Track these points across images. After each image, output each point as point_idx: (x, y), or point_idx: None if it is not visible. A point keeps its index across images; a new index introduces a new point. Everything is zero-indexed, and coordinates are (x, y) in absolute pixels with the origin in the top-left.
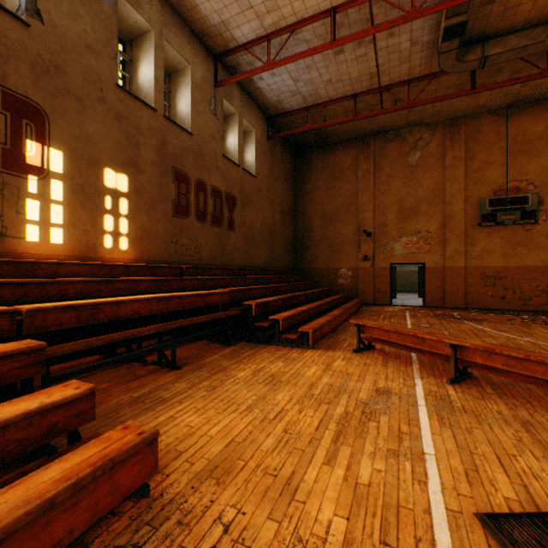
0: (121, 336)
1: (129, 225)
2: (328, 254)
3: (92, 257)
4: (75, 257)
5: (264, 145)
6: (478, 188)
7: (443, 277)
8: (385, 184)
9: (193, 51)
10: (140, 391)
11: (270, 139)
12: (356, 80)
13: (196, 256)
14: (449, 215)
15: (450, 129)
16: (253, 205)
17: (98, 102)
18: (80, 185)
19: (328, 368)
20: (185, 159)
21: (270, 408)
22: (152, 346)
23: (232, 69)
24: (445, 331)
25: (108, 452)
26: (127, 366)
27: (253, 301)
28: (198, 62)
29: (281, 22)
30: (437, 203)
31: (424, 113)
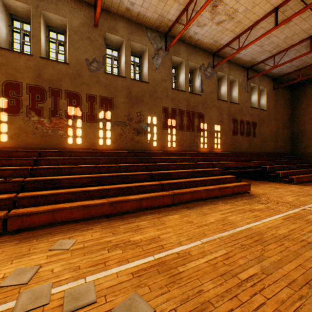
0: (229, 171)
1: (220, 140)
2: None
3: (212, 151)
4: (208, 151)
5: (271, 93)
6: None
7: None
8: None
9: (239, 72)
10: None
11: (274, 89)
12: None
13: (239, 149)
14: None
15: None
16: (265, 123)
17: (213, 106)
18: (209, 131)
19: (300, 188)
20: (236, 114)
21: (275, 191)
22: None
23: (254, 69)
24: None
25: (243, 183)
26: None
27: (267, 166)
28: (240, 75)
29: (280, 49)
30: None
31: None
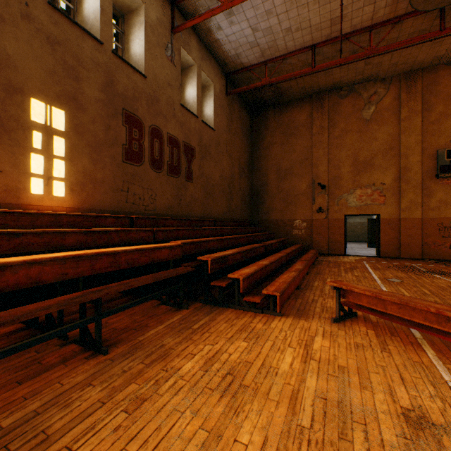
0: None
1: (66, 168)
2: (283, 207)
3: (12, 204)
4: None
5: (222, 101)
6: (435, 140)
7: (398, 228)
8: (339, 139)
9: None
10: (21, 411)
11: (228, 96)
12: (316, 28)
13: (151, 206)
14: (405, 167)
15: (406, 82)
16: (212, 157)
17: (22, 18)
18: None
19: (308, 355)
20: (137, 102)
21: None
22: (91, 308)
23: (190, 17)
24: (424, 289)
25: None
26: (40, 345)
27: (208, 256)
28: (152, 2)
29: None
30: (392, 155)
31: (380, 66)
